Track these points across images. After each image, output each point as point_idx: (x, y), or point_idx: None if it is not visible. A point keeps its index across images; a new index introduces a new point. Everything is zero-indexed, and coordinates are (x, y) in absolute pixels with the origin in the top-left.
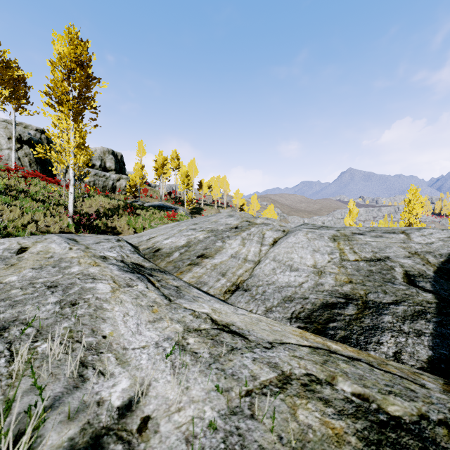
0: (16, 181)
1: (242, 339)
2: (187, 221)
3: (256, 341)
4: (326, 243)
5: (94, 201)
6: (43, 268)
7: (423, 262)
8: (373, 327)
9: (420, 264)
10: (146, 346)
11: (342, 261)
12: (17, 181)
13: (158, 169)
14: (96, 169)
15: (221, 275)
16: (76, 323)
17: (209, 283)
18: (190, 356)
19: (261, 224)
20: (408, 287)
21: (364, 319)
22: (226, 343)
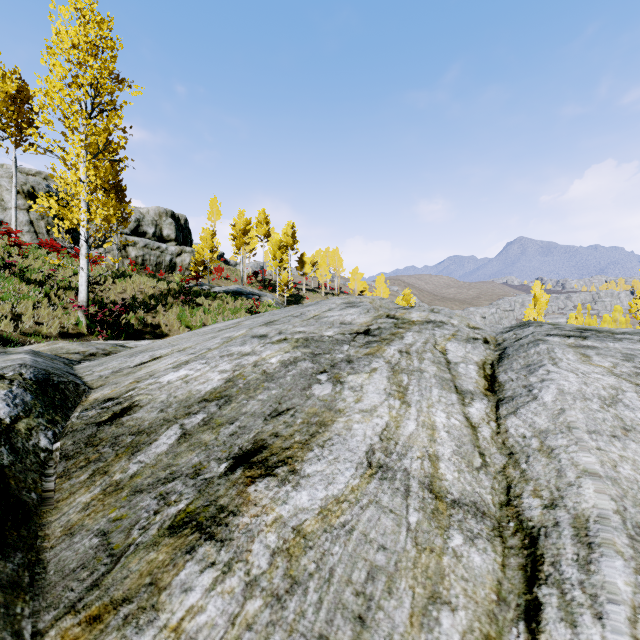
0: (5, 251)
1: None
2: (259, 316)
3: None
4: None
5: (131, 283)
6: None
7: None
8: None
9: None
10: None
11: None
12: (6, 251)
13: (237, 237)
14: (148, 238)
15: None
16: None
17: None
18: None
19: (426, 324)
20: None
21: None
22: None
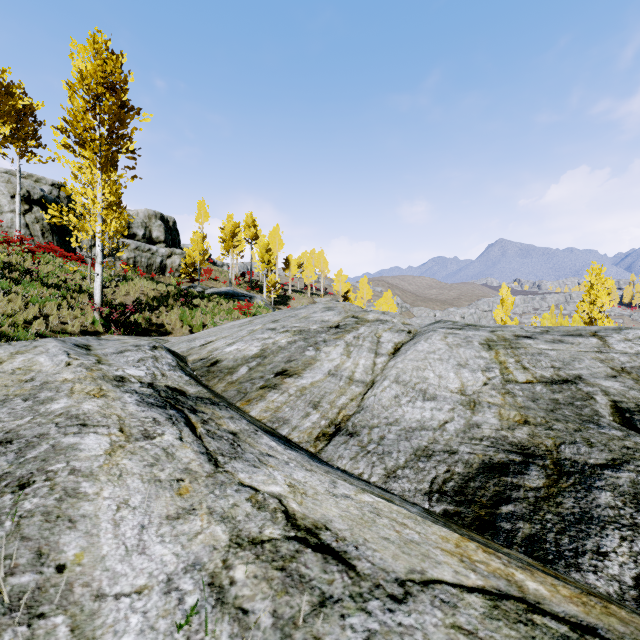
0: (20, 257)
1: (343, 569)
2: (264, 317)
3: (372, 576)
4: (477, 353)
5: (133, 286)
6: (6, 403)
7: (639, 386)
8: (583, 516)
9: (636, 390)
10: (145, 590)
11: (505, 384)
12: (21, 257)
13: (226, 240)
14: (138, 240)
15: (312, 406)
16: (10, 533)
17: (292, 421)
18: (230, 624)
19: (375, 321)
20: (626, 432)
21: (562, 498)
22: (311, 582)
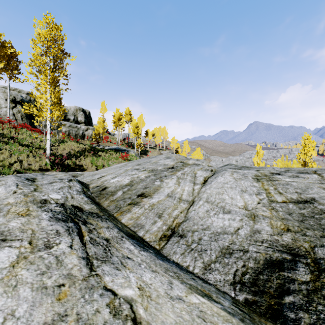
0: (8, 130)
1: None
2: (133, 162)
3: None
4: (251, 183)
5: (67, 145)
6: None
7: None
8: None
9: None
10: None
11: (270, 203)
12: (9, 130)
13: (115, 121)
14: (71, 122)
15: (158, 216)
16: None
17: (146, 226)
18: None
19: (193, 165)
20: None
21: None
22: None
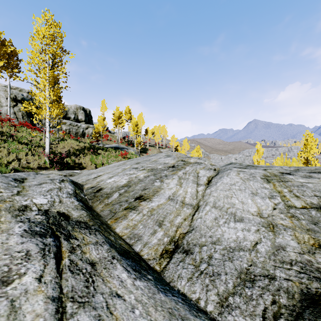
0: (8, 128)
1: None
2: (132, 160)
3: None
4: (261, 184)
5: (67, 143)
6: None
7: None
8: None
9: None
10: None
11: (288, 209)
12: (9, 128)
13: (115, 120)
14: (71, 120)
15: (158, 224)
16: None
17: (144, 237)
18: None
19: (195, 163)
20: None
21: None
22: None
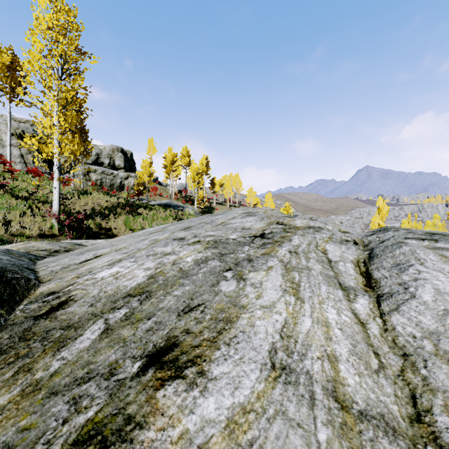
0: (1, 176)
1: None
2: (180, 223)
3: None
4: None
5: (91, 199)
6: None
7: None
8: None
9: None
10: None
11: None
12: (1, 175)
13: (167, 166)
14: (105, 167)
15: None
16: None
17: None
18: None
19: (308, 229)
20: None
21: None
22: None
